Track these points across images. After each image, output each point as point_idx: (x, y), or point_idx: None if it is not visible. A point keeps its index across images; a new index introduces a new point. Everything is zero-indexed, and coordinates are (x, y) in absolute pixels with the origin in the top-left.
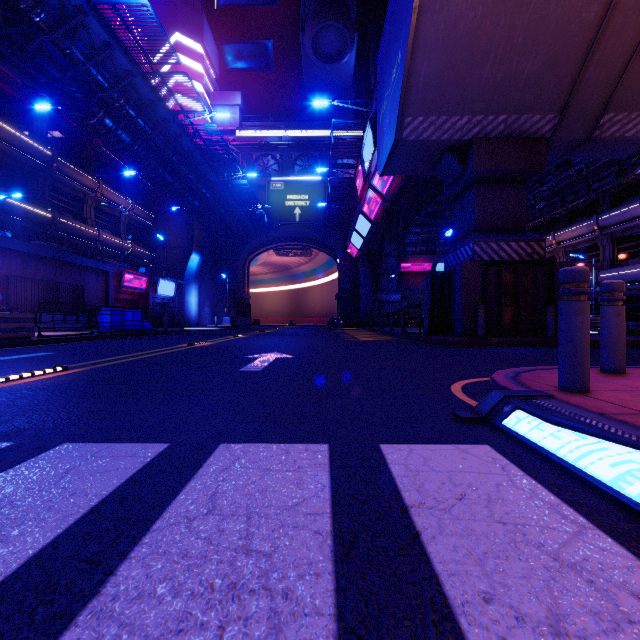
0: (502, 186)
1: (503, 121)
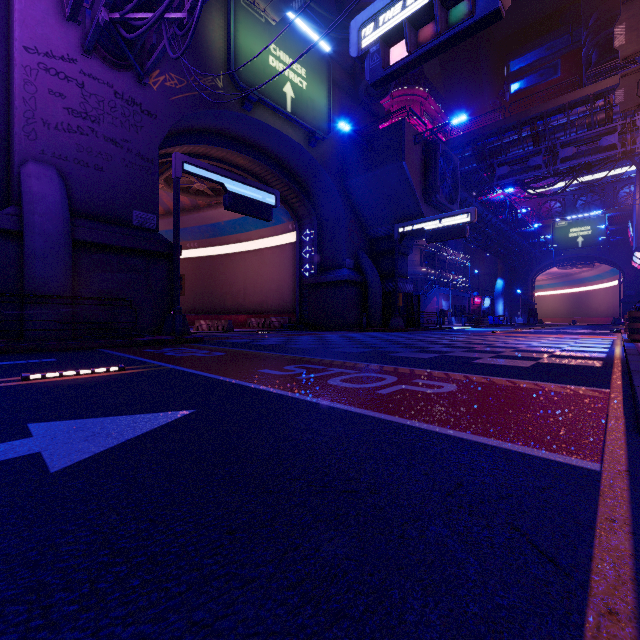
0: None
1: None
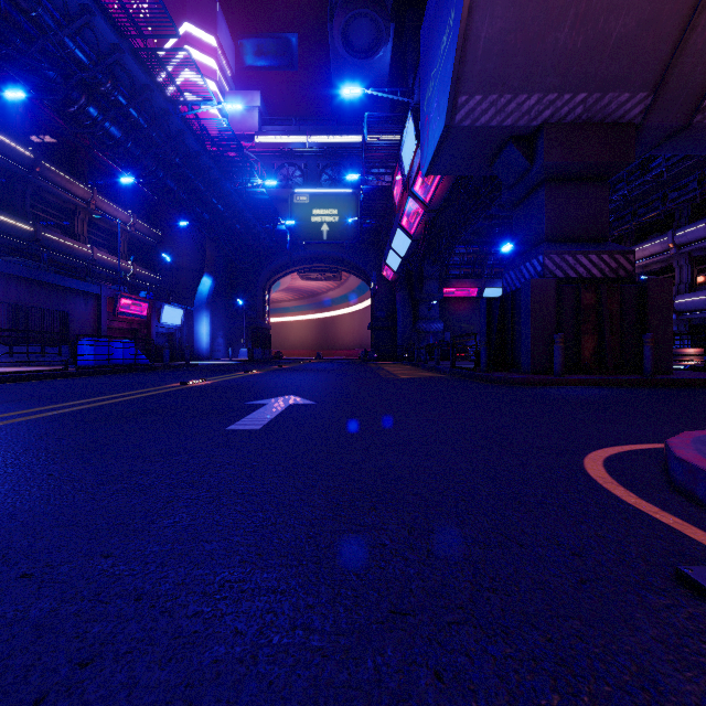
0: (579, 185)
1: (582, 101)
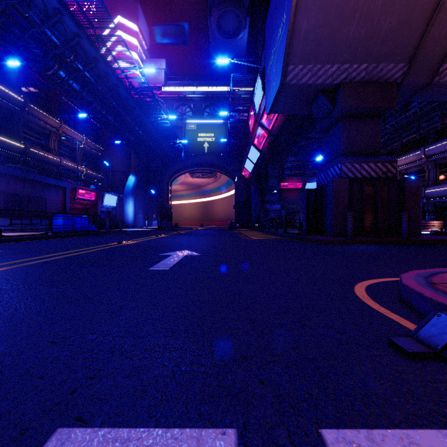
0: (363, 120)
1: (365, 69)
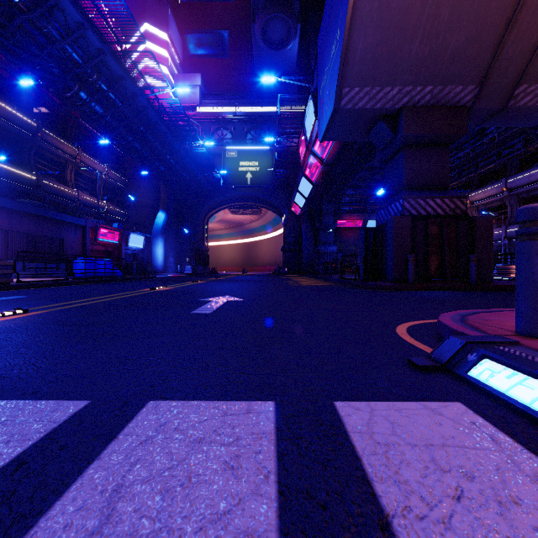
0: (428, 149)
1: (430, 91)
